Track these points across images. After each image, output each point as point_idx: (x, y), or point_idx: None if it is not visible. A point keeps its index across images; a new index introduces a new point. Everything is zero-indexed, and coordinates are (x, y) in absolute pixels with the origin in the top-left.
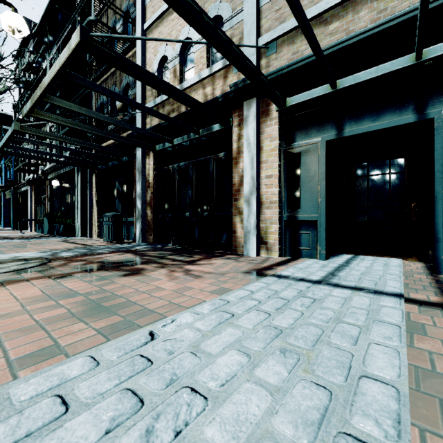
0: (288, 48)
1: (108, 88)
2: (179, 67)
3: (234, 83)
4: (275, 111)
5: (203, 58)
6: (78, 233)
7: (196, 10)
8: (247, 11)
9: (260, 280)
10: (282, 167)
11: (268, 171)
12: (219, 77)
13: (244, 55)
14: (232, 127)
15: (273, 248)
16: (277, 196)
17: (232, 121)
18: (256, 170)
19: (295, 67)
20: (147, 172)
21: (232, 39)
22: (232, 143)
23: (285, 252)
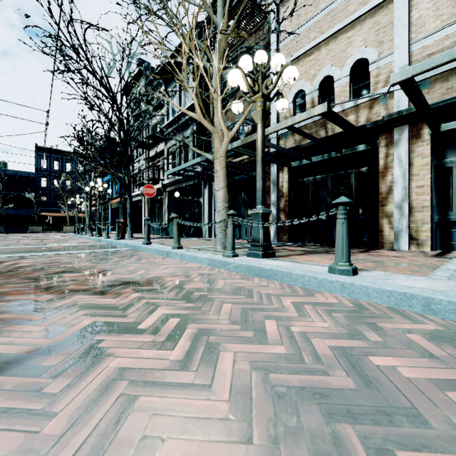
0: (441, 84)
1: (234, 116)
2: (318, 99)
3: (388, 114)
4: (427, 135)
5: (346, 92)
6: (205, 235)
7: (417, 90)
8: (398, 56)
9: (454, 258)
10: (433, 178)
11: (419, 182)
12: (364, 108)
13: (428, 105)
14: (378, 147)
15: (425, 243)
16: (429, 202)
17: (379, 143)
18: (408, 182)
19: (453, 101)
20: (281, 184)
21: (379, 77)
22: (379, 160)
23: (435, 246)
